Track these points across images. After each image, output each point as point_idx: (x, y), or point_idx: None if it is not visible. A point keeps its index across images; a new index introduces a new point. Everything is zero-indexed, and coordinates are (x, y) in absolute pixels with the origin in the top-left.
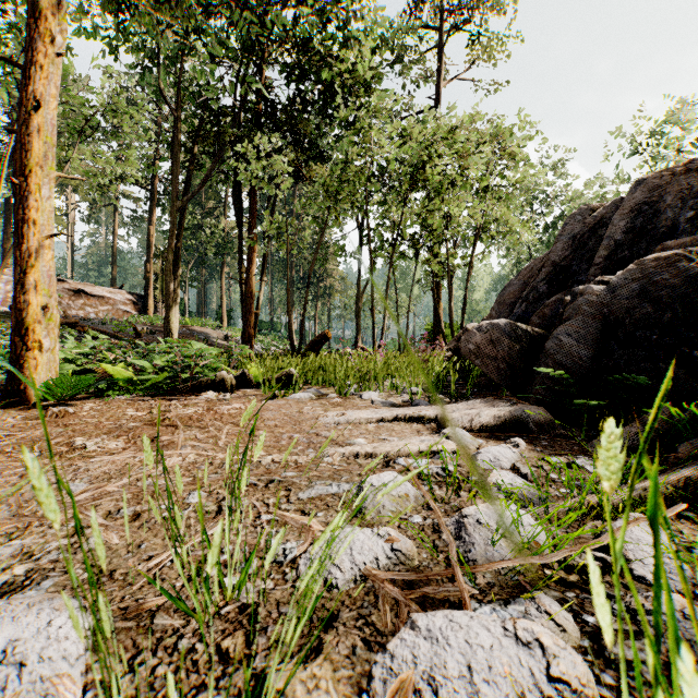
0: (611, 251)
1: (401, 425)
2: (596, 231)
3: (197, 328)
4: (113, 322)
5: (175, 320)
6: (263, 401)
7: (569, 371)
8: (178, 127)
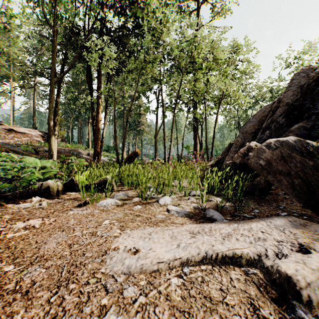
0: None
1: (216, 276)
2: None
3: (73, 149)
4: (22, 145)
5: (54, 144)
6: (69, 212)
7: None
8: (55, 36)
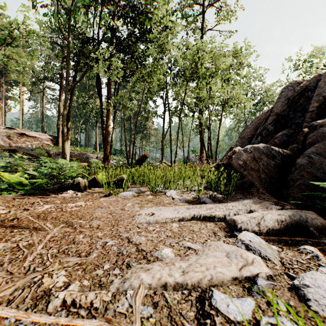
0: (320, 103)
1: (198, 224)
2: (303, 94)
3: (82, 153)
4: (36, 149)
5: (67, 148)
6: (100, 199)
7: (321, 181)
8: (68, 47)
